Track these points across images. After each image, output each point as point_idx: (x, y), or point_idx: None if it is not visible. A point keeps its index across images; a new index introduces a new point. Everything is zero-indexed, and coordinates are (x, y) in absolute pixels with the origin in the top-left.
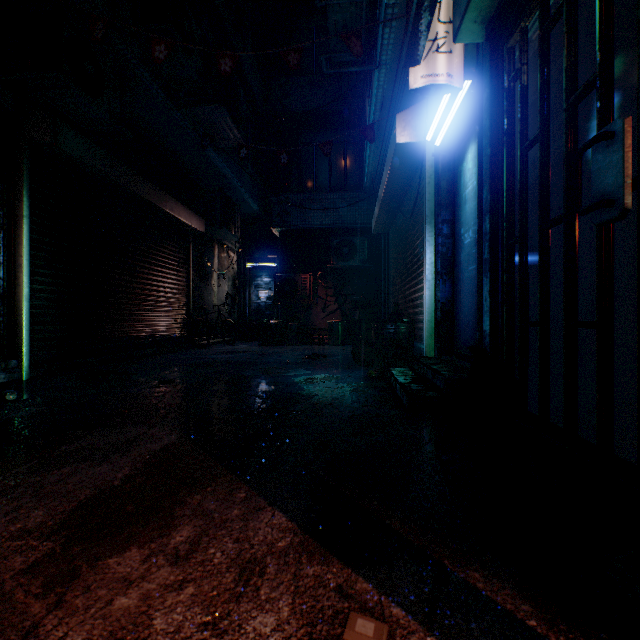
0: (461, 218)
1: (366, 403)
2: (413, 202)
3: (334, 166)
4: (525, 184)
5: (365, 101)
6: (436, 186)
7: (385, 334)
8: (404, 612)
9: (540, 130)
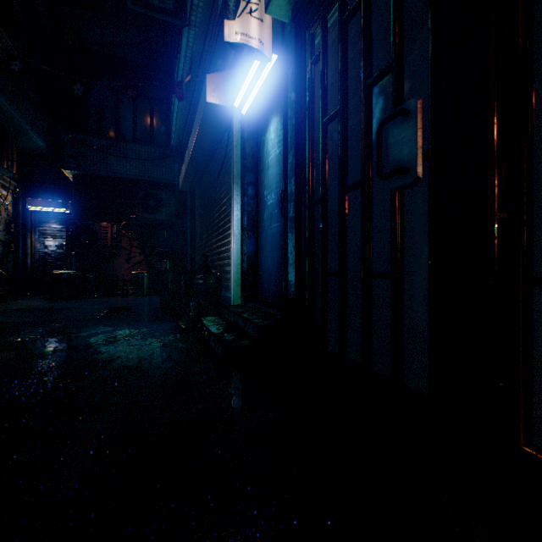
0: (264, 182)
1: (179, 360)
2: (220, 164)
3: (140, 119)
4: (325, 153)
5: (172, 65)
6: (243, 150)
7: (195, 285)
8: None
9: (340, 106)
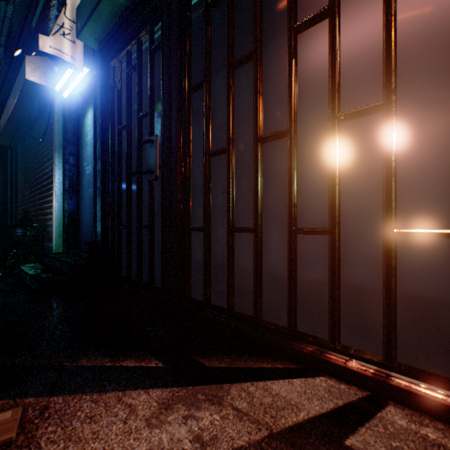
0: (84, 155)
1: None
2: (44, 130)
3: None
4: (121, 149)
5: None
6: (65, 126)
7: (14, 237)
8: (35, 397)
9: (127, 123)
